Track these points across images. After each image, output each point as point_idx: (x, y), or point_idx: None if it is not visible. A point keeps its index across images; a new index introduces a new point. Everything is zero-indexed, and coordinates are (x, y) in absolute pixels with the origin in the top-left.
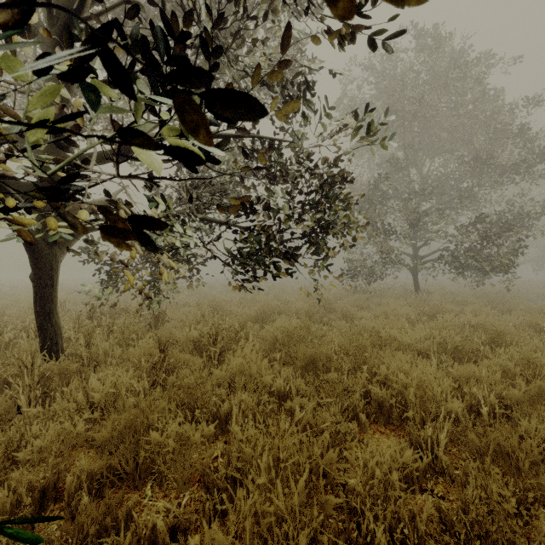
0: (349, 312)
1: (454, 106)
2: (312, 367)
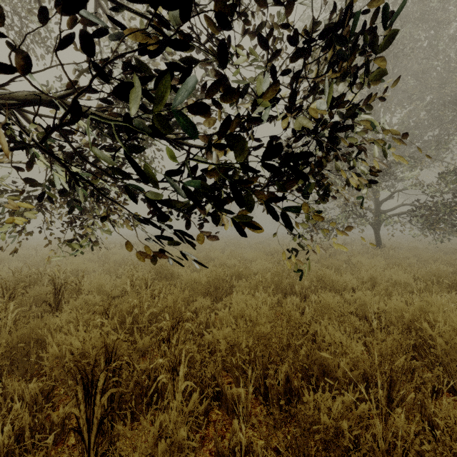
0: (328, 278)
1: (427, 45)
2: (328, 452)
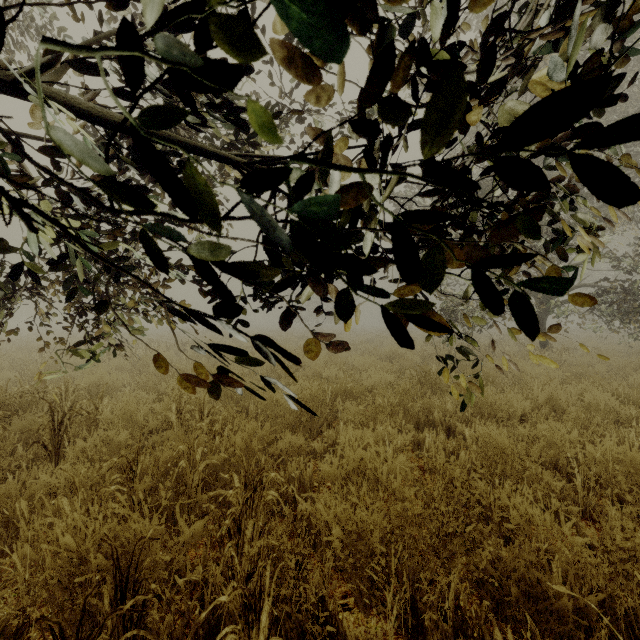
0: (485, 399)
1: None
2: None
